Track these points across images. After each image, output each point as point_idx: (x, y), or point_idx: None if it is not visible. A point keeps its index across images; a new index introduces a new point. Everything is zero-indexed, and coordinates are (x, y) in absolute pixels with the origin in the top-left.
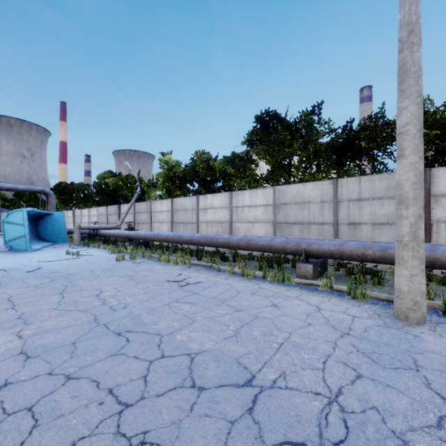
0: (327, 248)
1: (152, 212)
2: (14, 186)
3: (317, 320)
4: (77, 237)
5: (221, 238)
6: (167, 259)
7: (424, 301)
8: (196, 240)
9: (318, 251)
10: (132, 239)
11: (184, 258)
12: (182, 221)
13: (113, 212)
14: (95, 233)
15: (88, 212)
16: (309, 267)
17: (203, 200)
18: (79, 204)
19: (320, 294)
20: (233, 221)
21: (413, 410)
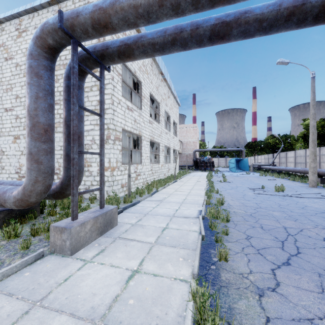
0: (323, 172)
1: (287, 157)
2: (231, 149)
3: (286, 184)
4: (251, 168)
5: (297, 169)
6: (276, 176)
7: (313, 182)
8: (290, 169)
9: (321, 173)
10: (272, 170)
11: (282, 176)
12: (299, 162)
13: (270, 157)
14: (259, 167)
15: (260, 157)
16: (319, 179)
17: (308, 151)
18: (258, 152)
19: (306, 184)
20: (320, 162)
21: (273, 186)
